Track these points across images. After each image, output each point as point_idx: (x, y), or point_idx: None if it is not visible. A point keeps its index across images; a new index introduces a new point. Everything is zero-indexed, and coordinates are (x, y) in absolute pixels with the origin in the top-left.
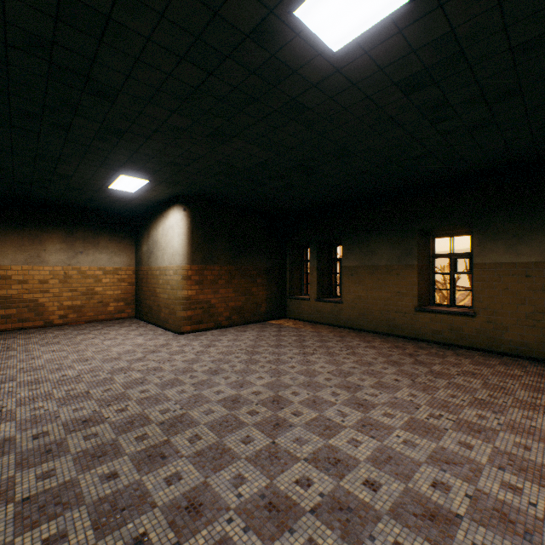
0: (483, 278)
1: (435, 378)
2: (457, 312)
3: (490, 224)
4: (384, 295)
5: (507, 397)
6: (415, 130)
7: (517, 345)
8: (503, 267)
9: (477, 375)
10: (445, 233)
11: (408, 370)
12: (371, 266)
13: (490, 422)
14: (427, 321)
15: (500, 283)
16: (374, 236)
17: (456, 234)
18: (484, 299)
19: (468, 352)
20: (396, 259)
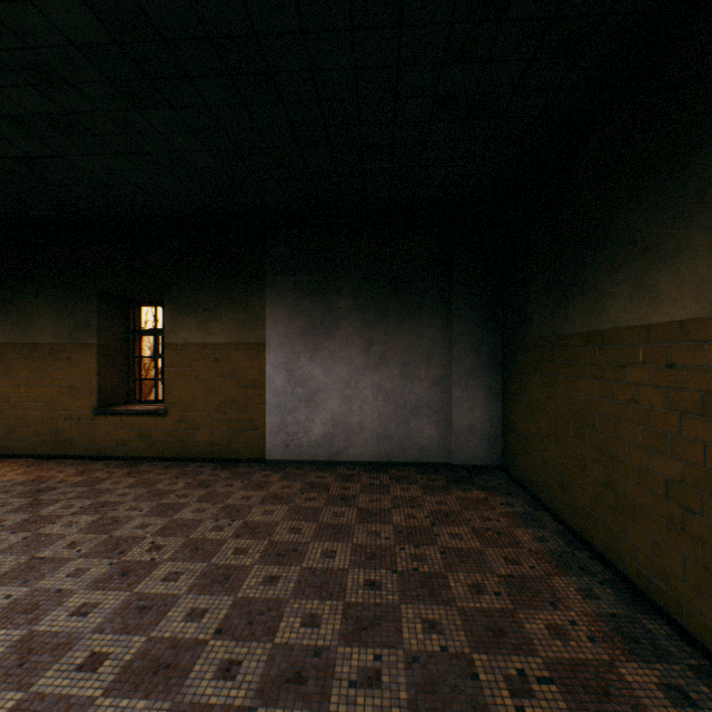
0: (176, 363)
1: (14, 533)
2: (147, 412)
3: (183, 292)
4: (49, 392)
5: (100, 538)
6: None
7: (209, 446)
8: (196, 349)
9: (109, 505)
10: (151, 301)
11: None
12: (28, 344)
13: None
14: (111, 428)
15: (193, 369)
16: (33, 294)
17: (163, 303)
18: (177, 391)
19: (155, 465)
20: (68, 334)
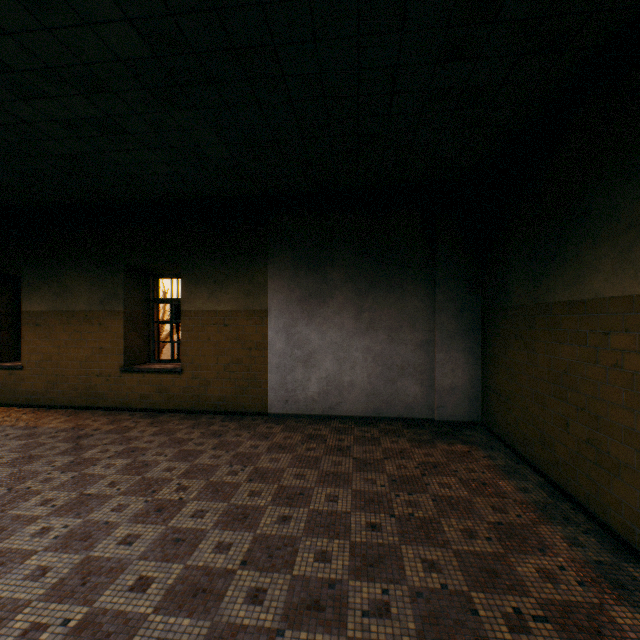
0: (190, 328)
1: (63, 473)
2: (166, 370)
3: (196, 266)
4: (84, 352)
5: (134, 479)
6: (1, 100)
7: (218, 400)
8: (207, 316)
9: (138, 451)
10: (167, 273)
11: (34, 468)
12: (67, 311)
13: (44, 539)
14: (135, 384)
15: (205, 333)
16: (71, 268)
17: (178, 275)
18: (191, 352)
19: (173, 416)
20: (99, 302)
